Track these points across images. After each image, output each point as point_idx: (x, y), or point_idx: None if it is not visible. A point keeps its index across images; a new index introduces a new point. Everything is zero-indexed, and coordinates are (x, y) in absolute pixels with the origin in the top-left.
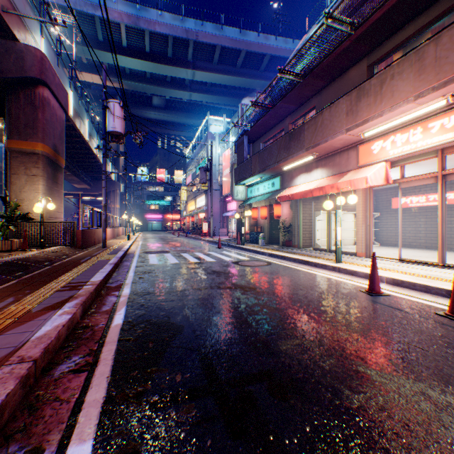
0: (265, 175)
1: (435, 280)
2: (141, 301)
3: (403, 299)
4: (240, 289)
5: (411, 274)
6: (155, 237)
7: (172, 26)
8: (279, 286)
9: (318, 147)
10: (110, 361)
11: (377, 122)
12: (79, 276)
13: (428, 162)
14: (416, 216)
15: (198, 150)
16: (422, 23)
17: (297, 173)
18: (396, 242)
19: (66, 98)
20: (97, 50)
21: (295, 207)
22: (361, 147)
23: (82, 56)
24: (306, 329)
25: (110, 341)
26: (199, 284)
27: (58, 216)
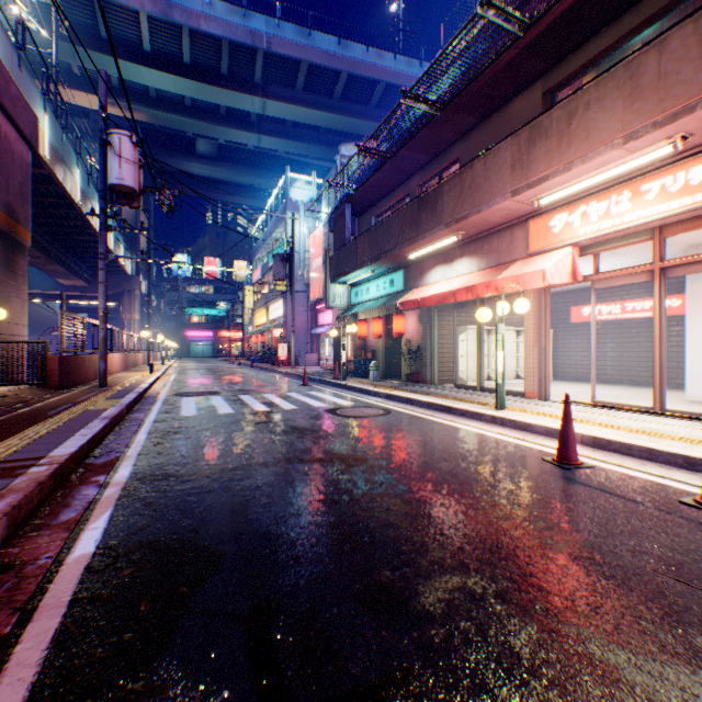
0: (380, 268)
1: (660, 439)
2: (147, 496)
3: (617, 474)
4: (339, 462)
5: (619, 428)
6: (200, 368)
7: (227, 24)
8: (408, 455)
9: (466, 221)
10: (30, 670)
11: (562, 180)
12: (31, 445)
13: (631, 249)
14: (607, 335)
15: (272, 228)
16: (629, 25)
17: (431, 264)
18: (577, 375)
19: (33, 124)
20: (99, 54)
21: (427, 319)
22: (533, 222)
23: (72, 62)
24: (467, 548)
25: (50, 606)
26: (266, 453)
27: (17, 332)
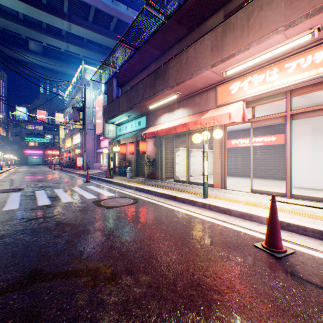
0: (133, 114)
1: (316, 219)
2: None
3: (319, 261)
4: (80, 277)
5: (283, 210)
6: (27, 172)
7: None
8: (151, 254)
9: (183, 84)
10: None
11: (242, 57)
12: None
13: (264, 108)
14: (243, 153)
15: (75, 94)
16: None
17: (161, 113)
18: (229, 173)
19: None
20: None
21: (159, 144)
22: (220, 87)
23: None
24: None
25: None
26: None
27: None
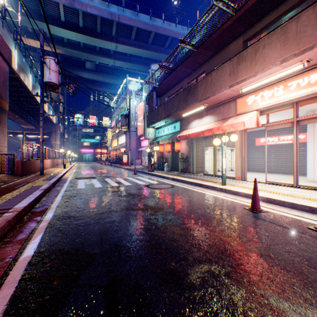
0: (169, 120)
1: (297, 198)
2: (60, 227)
3: (278, 215)
4: (150, 209)
5: (278, 193)
6: (87, 166)
7: (100, 9)
8: (182, 206)
9: (208, 99)
10: None
11: (252, 80)
12: (6, 202)
13: (283, 112)
14: (272, 151)
15: (120, 102)
16: (282, 10)
17: (192, 119)
18: (258, 169)
19: (9, 53)
20: (40, 22)
21: (190, 144)
22: (239, 100)
23: (28, 25)
24: (210, 251)
25: (9, 282)
26: (116, 206)
27: (1, 149)
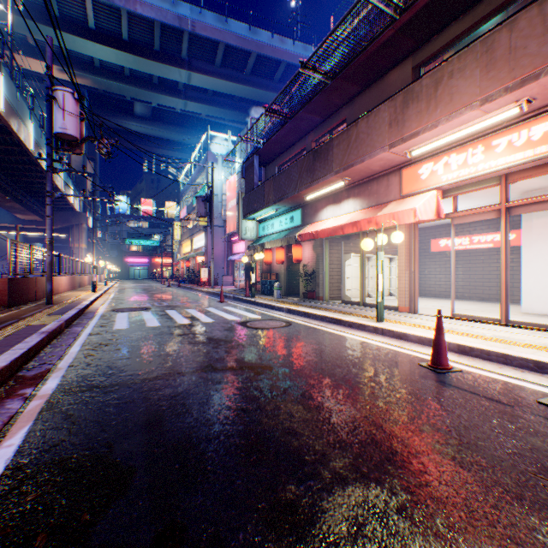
0: (282, 207)
1: (511, 345)
2: (68, 408)
3: (482, 377)
4: (248, 370)
5: (477, 336)
6: (136, 288)
7: (159, 9)
8: (307, 363)
9: (352, 169)
10: None
11: (430, 136)
12: None
13: (480, 194)
14: (459, 261)
15: (196, 175)
16: (482, 12)
17: (323, 204)
18: (436, 292)
19: None
20: (50, 28)
21: (320, 248)
22: (405, 170)
23: (27, 34)
24: (365, 457)
25: None
26: (184, 363)
27: None
